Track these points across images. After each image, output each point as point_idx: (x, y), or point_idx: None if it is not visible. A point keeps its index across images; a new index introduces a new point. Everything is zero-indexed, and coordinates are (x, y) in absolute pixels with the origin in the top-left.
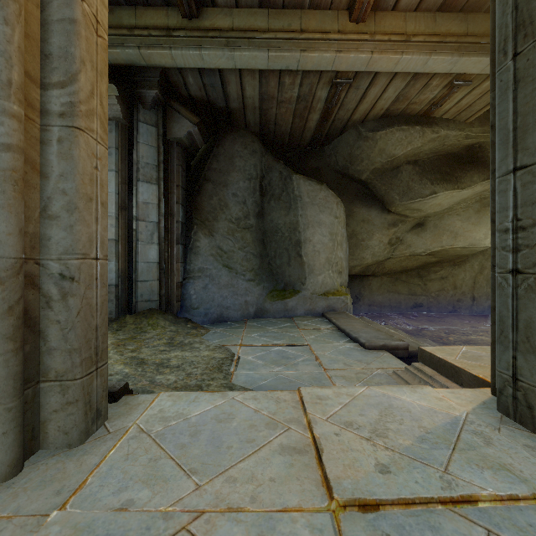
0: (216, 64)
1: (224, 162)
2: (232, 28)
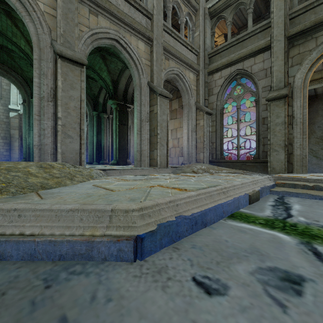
0: (313, 88)
1: (312, 114)
2: (321, 77)
